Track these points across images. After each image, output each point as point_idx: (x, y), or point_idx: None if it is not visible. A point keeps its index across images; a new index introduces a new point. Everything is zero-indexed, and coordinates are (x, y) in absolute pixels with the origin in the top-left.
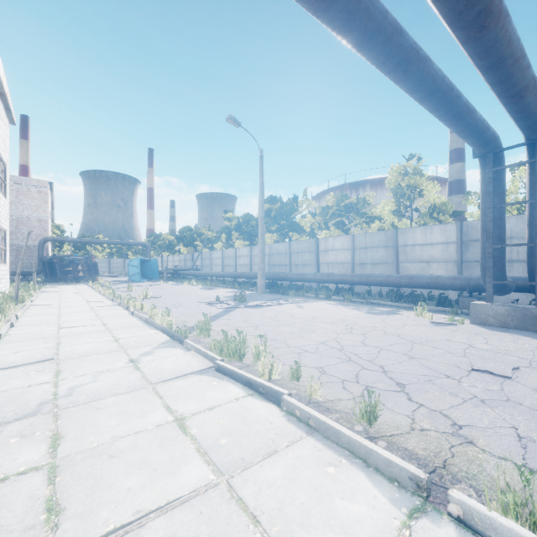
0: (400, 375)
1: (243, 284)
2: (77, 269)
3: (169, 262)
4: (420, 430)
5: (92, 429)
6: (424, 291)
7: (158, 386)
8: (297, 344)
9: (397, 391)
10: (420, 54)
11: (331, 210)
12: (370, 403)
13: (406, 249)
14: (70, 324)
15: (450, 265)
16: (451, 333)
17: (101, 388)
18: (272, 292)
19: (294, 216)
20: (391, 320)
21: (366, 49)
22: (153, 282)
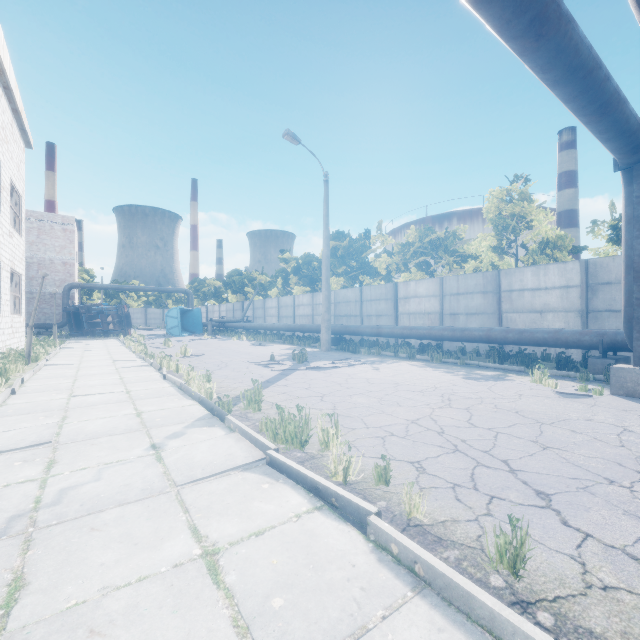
0: (537, 477)
1: (304, 340)
2: (107, 321)
3: (214, 312)
4: (602, 588)
5: (75, 569)
6: (535, 349)
7: (184, 489)
8: (378, 423)
9: (540, 507)
10: (562, 9)
11: (413, 247)
12: (516, 540)
13: (511, 295)
14: (86, 390)
15: (571, 316)
16: (590, 409)
17: (103, 492)
18: (339, 349)
19: (365, 256)
20: (500, 388)
21: (485, 0)
22: (195, 336)
